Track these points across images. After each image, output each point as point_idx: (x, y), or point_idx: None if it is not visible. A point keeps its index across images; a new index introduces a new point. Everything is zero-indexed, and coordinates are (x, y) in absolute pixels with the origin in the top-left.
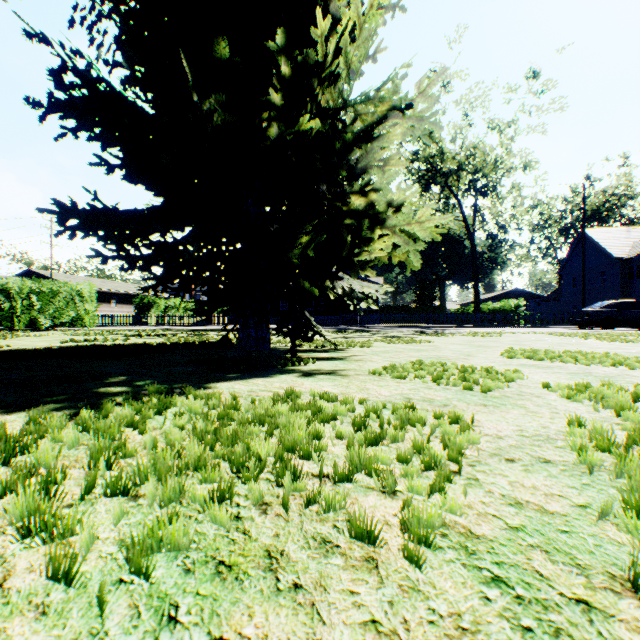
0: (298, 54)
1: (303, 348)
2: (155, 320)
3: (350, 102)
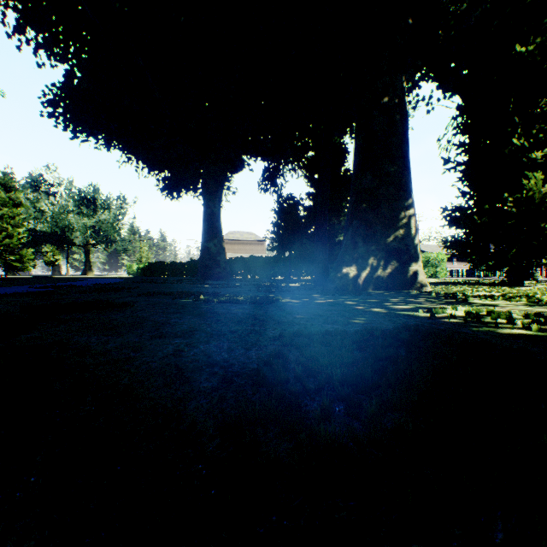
0: (528, 173)
1: (540, 286)
2: (484, 273)
3: (546, 193)
